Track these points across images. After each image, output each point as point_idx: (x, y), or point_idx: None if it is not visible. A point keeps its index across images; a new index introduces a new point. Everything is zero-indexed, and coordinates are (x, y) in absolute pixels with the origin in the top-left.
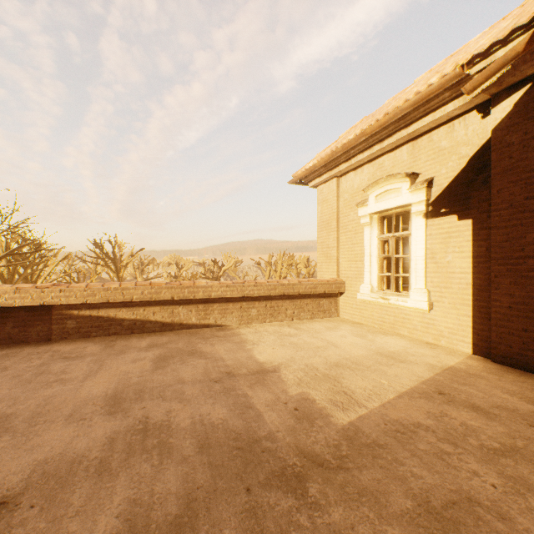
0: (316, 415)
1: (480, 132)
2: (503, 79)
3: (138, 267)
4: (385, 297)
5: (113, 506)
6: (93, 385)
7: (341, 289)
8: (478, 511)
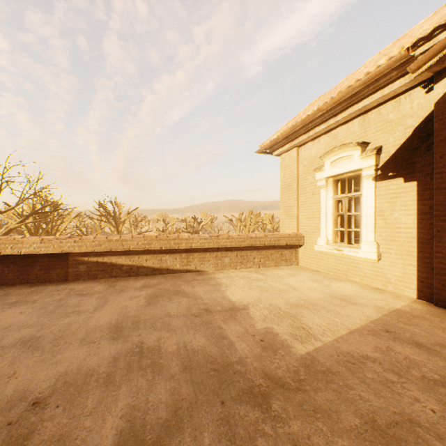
0: (279, 346)
1: (424, 105)
2: (445, 58)
3: (133, 223)
4: (339, 248)
5: (118, 409)
6: (100, 316)
7: (301, 241)
8: (418, 430)
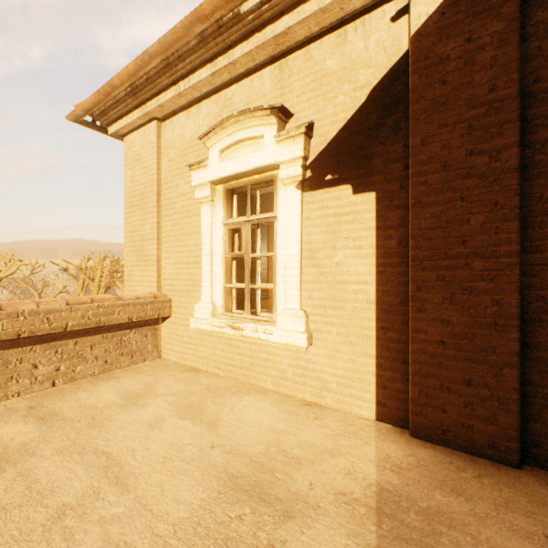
0: None
1: (389, 44)
2: None
3: None
4: (237, 325)
5: None
6: None
7: (164, 310)
8: None
